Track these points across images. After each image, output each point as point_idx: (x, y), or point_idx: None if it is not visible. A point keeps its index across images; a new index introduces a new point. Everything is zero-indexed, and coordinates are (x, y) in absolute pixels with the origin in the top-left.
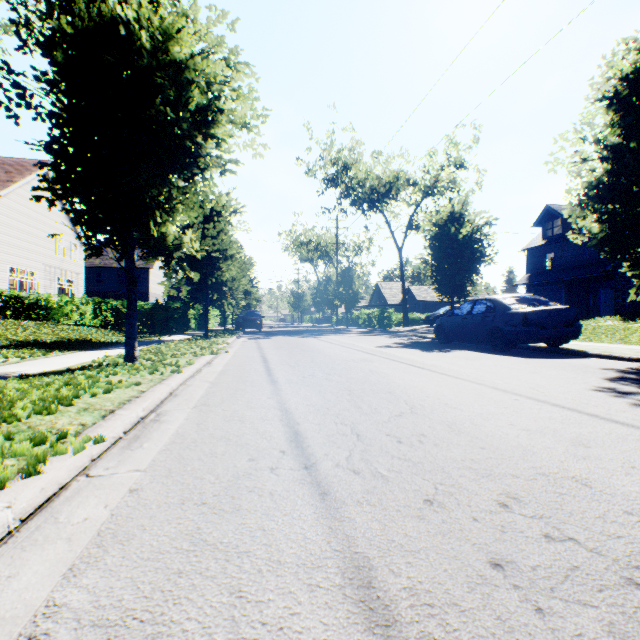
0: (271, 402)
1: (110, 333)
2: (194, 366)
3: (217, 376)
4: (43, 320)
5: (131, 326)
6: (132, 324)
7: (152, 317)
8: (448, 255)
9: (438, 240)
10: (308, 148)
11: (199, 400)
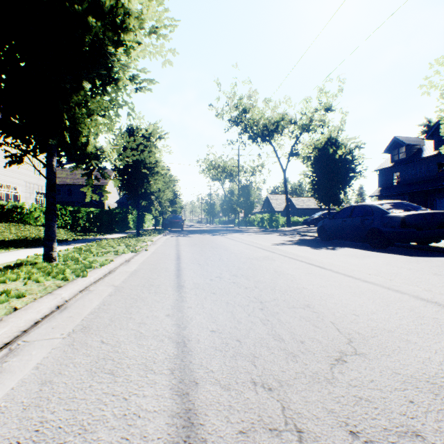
0: (168, 324)
1: (65, 232)
2: (106, 267)
3: (126, 278)
4: (18, 222)
5: (49, 228)
6: (50, 226)
7: (99, 220)
8: (327, 171)
9: (318, 160)
10: (217, 97)
11: (84, 319)
